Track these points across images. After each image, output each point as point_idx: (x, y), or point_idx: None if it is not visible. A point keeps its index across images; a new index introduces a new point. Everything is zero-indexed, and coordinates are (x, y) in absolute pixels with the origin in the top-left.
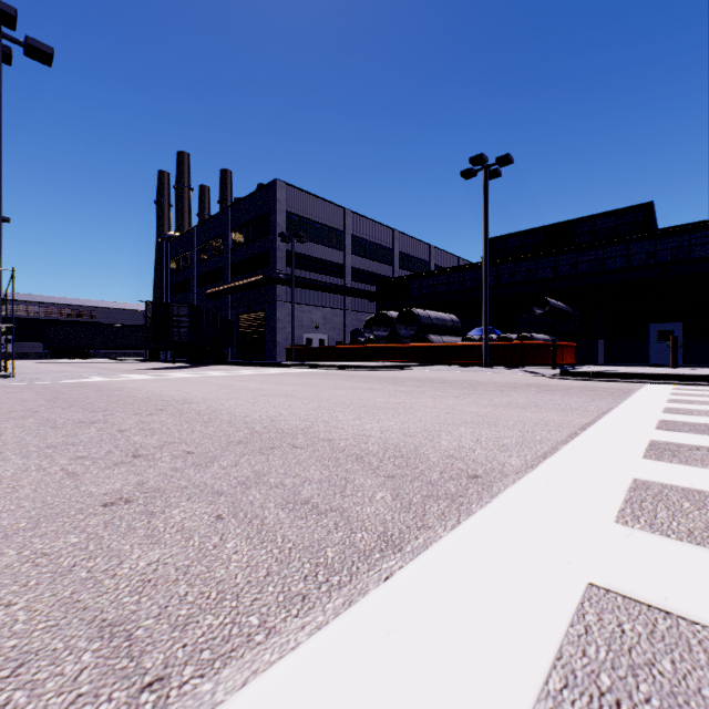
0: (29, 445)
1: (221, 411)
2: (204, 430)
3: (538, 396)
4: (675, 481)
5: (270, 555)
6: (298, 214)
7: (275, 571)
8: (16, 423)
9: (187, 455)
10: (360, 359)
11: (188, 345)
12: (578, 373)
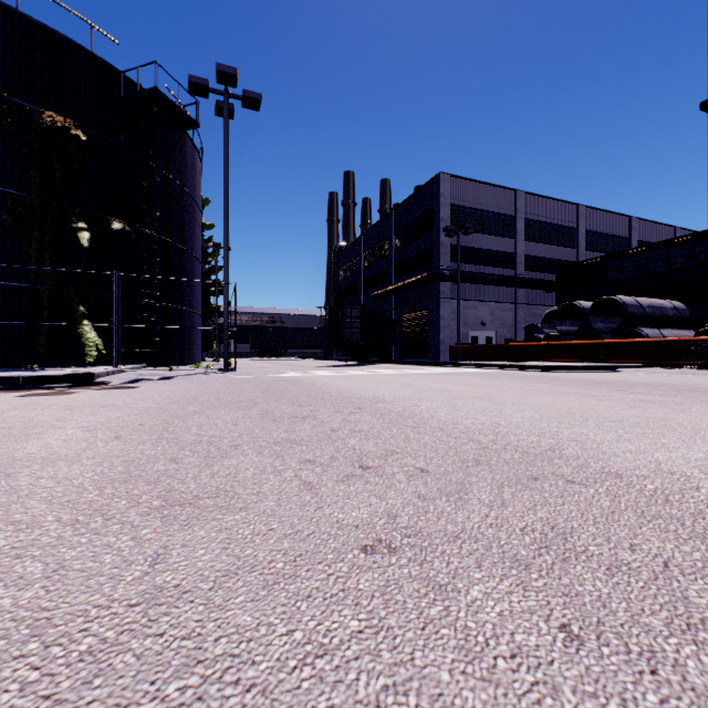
0: (259, 439)
1: (421, 414)
2: (419, 438)
3: None
4: None
5: None
6: (462, 205)
7: None
8: (244, 413)
9: (423, 475)
10: (540, 358)
11: (359, 344)
12: None
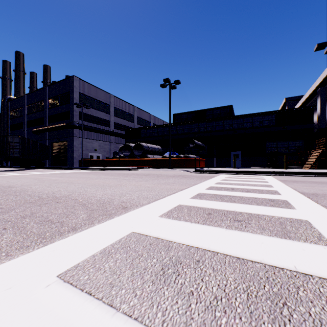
0: None
1: (28, 190)
2: (14, 198)
3: (179, 179)
4: (191, 204)
5: (21, 237)
6: (85, 94)
7: (21, 241)
8: None
9: None
10: (116, 165)
11: (20, 158)
12: (201, 171)
